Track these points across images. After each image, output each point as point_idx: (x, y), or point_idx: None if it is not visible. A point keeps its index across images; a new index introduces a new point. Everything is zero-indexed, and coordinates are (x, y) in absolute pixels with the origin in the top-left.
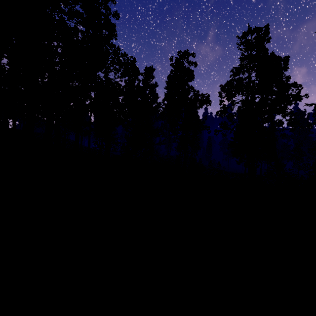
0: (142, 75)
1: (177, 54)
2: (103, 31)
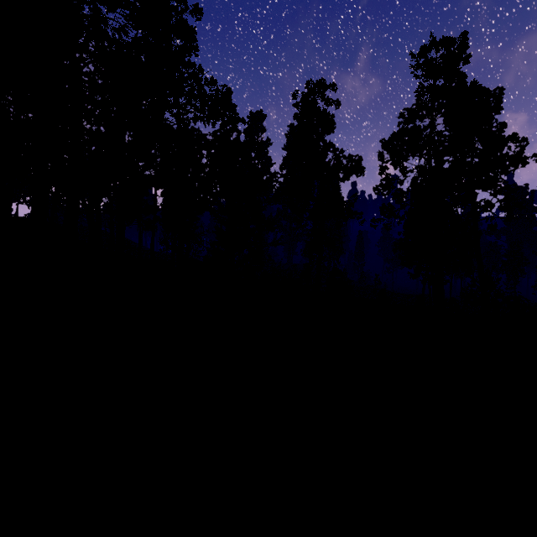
0: (244, 122)
1: (306, 86)
2: (174, 42)
